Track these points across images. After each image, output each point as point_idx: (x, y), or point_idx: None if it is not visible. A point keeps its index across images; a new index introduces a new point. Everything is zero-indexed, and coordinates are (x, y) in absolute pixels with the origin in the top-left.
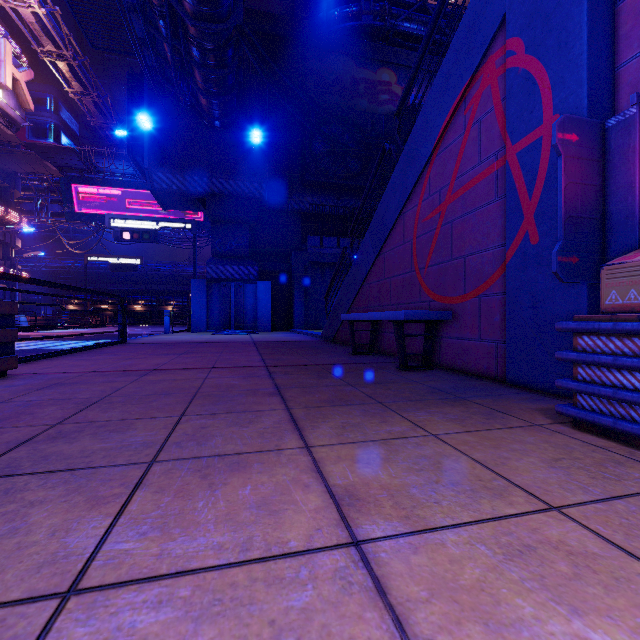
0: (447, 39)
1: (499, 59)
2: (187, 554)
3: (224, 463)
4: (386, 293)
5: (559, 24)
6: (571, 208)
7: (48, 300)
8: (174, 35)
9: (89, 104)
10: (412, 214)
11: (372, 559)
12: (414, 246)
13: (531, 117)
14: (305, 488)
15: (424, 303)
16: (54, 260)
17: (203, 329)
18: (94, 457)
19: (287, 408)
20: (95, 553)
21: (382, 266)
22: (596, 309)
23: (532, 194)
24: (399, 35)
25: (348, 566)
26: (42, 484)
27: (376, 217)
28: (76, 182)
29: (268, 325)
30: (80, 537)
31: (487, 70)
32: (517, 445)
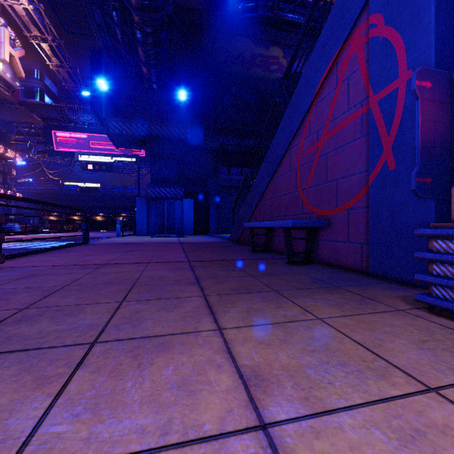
0: (323, 19)
1: (363, 31)
2: (112, 438)
3: (152, 344)
4: (277, 207)
5: (412, 1)
6: (426, 140)
7: (35, 213)
8: (123, 22)
9: (64, 73)
10: (296, 149)
11: (279, 445)
12: (298, 172)
13: (389, 73)
14: (218, 368)
15: (305, 214)
16: (40, 184)
17: (144, 233)
18: (48, 338)
19: (204, 295)
20: (30, 437)
21: (274, 187)
22: (441, 219)
23: (390, 131)
24: (285, 23)
25: (257, 453)
26: (0, 364)
27: (269, 152)
28: (55, 129)
29: (191, 230)
30: (20, 419)
31: (354, 40)
32: (388, 328)
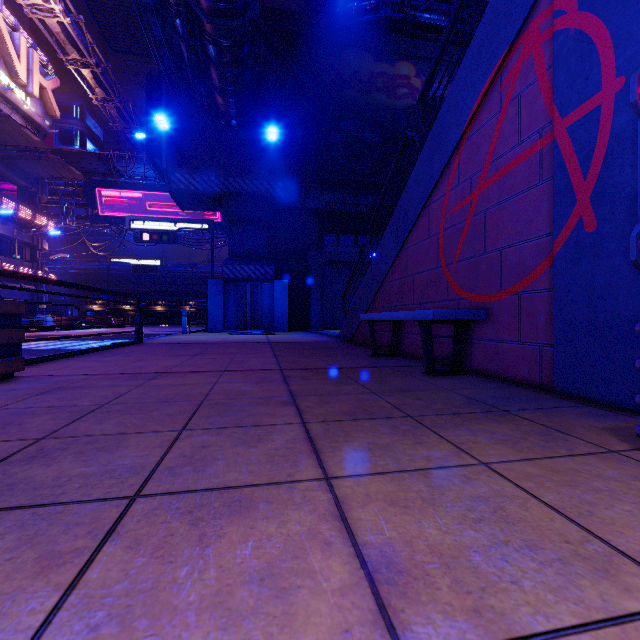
0: (479, 11)
1: (544, 22)
2: None
3: (222, 501)
4: (409, 291)
5: None
6: None
7: (74, 301)
8: (191, 34)
9: (112, 110)
10: (438, 205)
11: None
12: (441, 240)
13: (586, 84)
14: (325, 548)
15: (452, 302)
16: (80, 262)
17: (220, 329)
18: (68, 487)
19: (303, 422)
20: None
21: (404, 262)
22: None
23: (587, 173)
24: (418, 27)
25: None
26: None
27: (398, 211)
28: (99, 186)
29: (284, 325)
30: (6, 630)
31: (529, 37)
32: (598, 482)
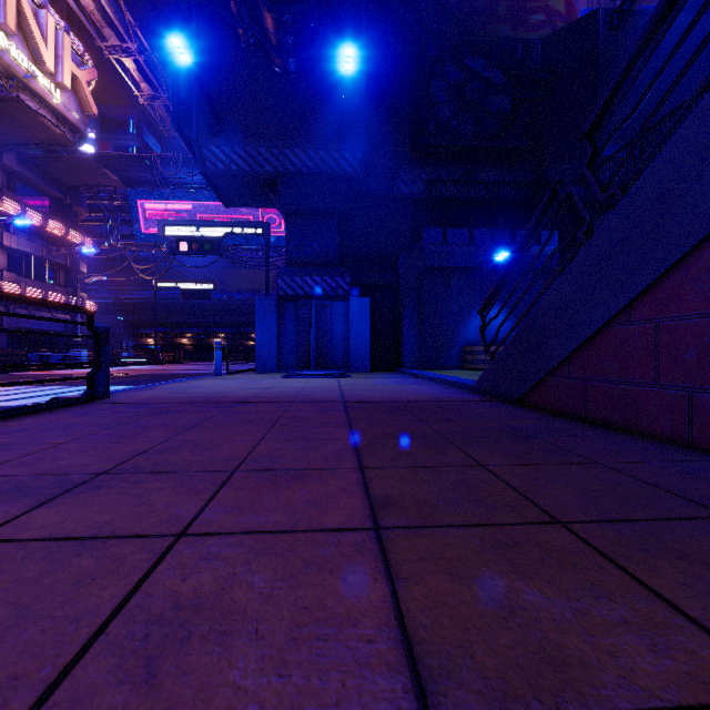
0: None
1: None
2: None
3: None
4: None
5: None
6: None
7: (129, 334)
8: None
9: (160, 110)
10: None
11: None
12: None
13: None
14: None
15: None
16: (135, 291)
17: (272, 368)
18: None
19: None
20: None
21: None
22: None
23: None
24: None
25: None
26: None
27: None
28: (145, 198)
29: (365, 363)
30: None
31: None
32: None
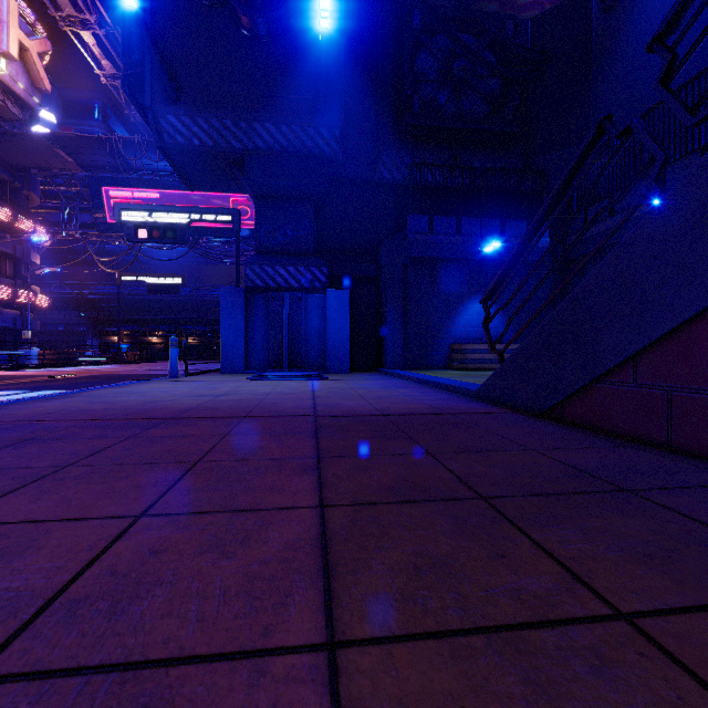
0: None
1: None
2: None
3: None
4: None
5: None
6: None
7: (94, 331)
8: None
9: None
10: None
11: None
12: None
13: None
14: None
15: None
16: (100, 286)
17: (239, 369)
18: None
19: None
20: None
21: None
22: None
23: None
24: None
25: None
26: None
27: None
28: (107, 184)
29: (344, 362)
30: None
31: None
32: None
